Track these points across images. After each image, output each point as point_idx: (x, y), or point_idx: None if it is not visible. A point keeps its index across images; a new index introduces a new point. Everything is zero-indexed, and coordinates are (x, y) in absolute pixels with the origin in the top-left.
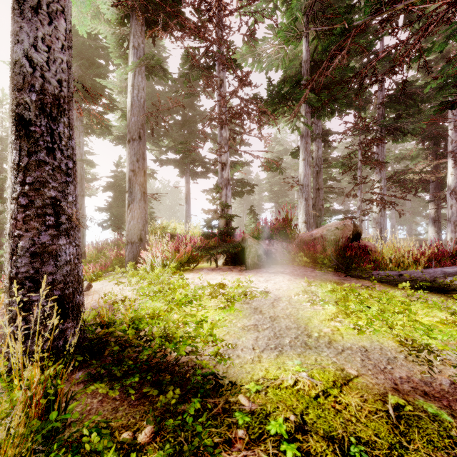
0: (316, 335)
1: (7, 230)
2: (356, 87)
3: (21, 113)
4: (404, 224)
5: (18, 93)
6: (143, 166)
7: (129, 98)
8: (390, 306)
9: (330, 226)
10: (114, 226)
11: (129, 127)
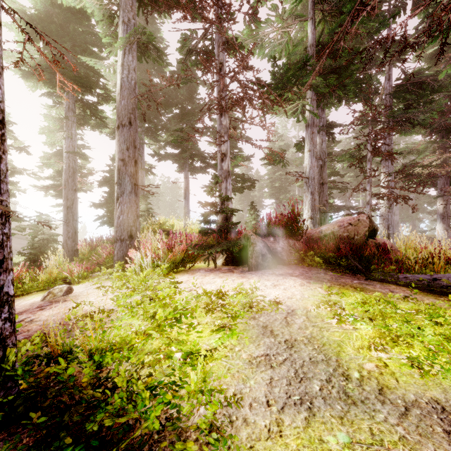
0: (357, 377)
1: None
2: (363, 76)
3: None
4: (407, 221)
5: None
6: (134, 155)
7: (118, 79)
8: (450, 328)
9: (342, 221)
10: (110, 223)
11: (118, 111)
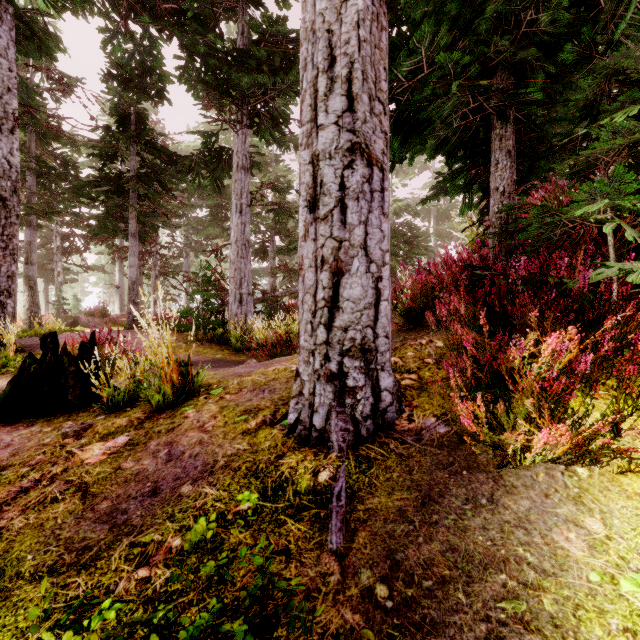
0: None
1: (27, 308)
2: None
3: (31, 285)
4: None
5: (29, 281)
6: None
7: None
8: None
9: None
10: None
11: None
